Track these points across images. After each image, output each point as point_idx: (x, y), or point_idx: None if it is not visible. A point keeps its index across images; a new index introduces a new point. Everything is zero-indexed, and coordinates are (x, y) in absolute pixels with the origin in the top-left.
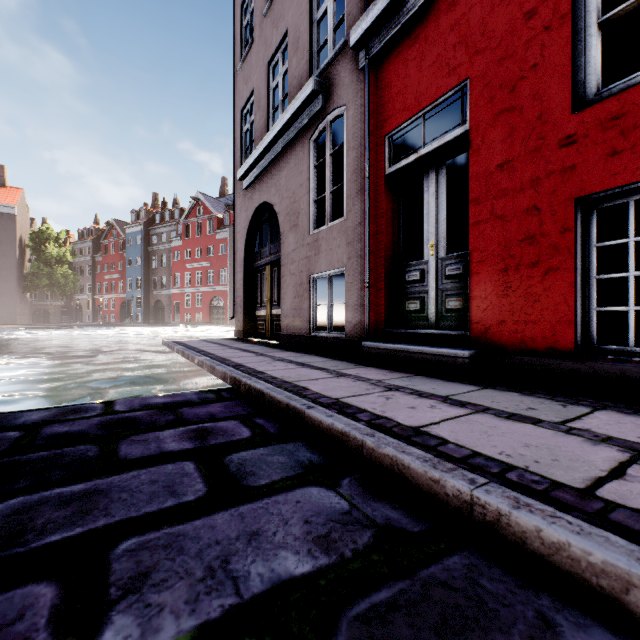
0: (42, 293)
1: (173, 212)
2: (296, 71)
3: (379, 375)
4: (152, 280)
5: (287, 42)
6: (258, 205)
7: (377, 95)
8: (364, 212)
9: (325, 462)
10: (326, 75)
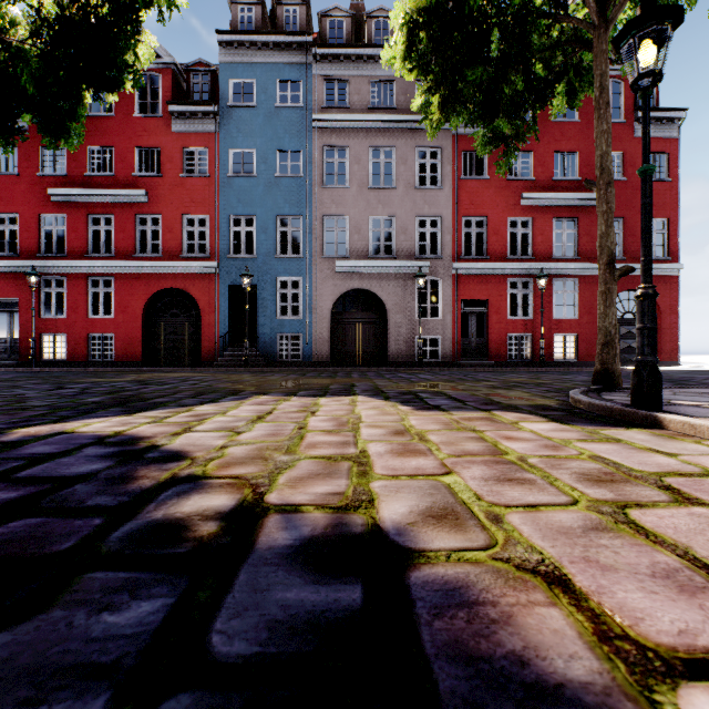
0: None
1: None
2: None
3: None
4: None
5: None
6: None
7: None
8: None
9: None
10: None
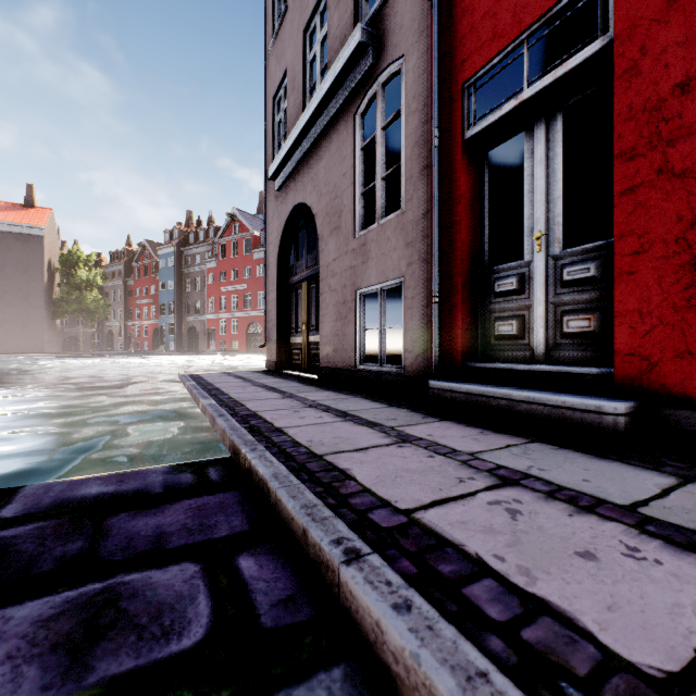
0: (73, 320)
1: (208, 231)
2: (338, 30)
3: (467, 440)
4: (186, 305)
5: None
6: (292, 208)
7: (451, 28)
8: (431, 198)
9: None
10: (377, 23)
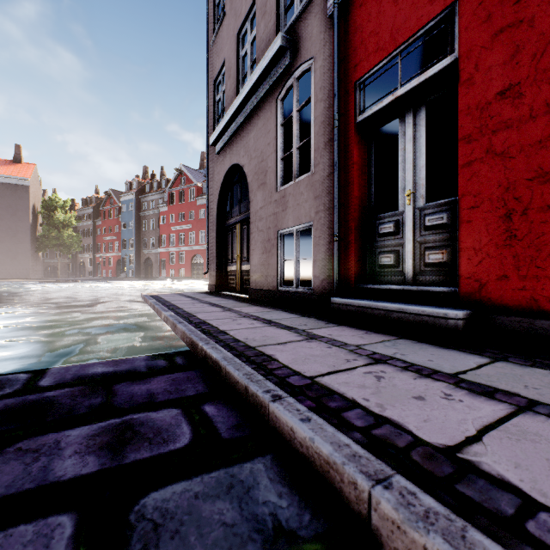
0: (52, 252)
1: (160, 182)
2: (264, 34)
3: (355, 338)
4: (142, 241)
5: (255, 9)
6: (229, 167)
7: (347, 41)
8: (333, 164)
9: (301, 525)
10: (293, 32)
